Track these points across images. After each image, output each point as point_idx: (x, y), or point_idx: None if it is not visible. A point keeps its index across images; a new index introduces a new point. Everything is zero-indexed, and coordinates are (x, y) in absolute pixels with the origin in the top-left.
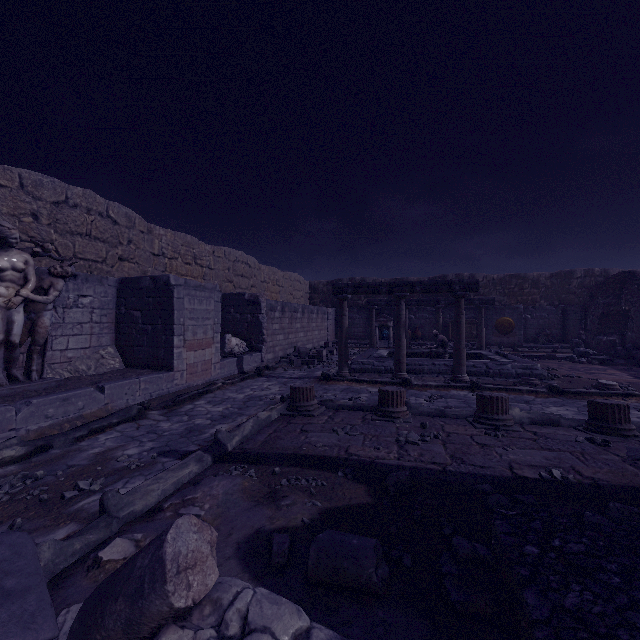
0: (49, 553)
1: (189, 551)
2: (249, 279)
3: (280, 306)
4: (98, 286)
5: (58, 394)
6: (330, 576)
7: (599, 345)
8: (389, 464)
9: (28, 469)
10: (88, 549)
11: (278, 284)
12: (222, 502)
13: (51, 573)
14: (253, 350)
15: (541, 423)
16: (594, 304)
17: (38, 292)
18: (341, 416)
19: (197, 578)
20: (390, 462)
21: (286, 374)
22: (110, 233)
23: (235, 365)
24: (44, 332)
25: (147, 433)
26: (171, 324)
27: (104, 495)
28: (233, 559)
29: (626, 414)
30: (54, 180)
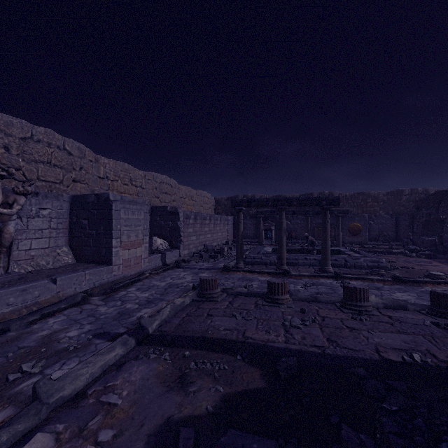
0: None
1: None
2: (171, 195)
3: (193, 215)
4: (55, 201)
5: (18, 286)
6: None
7: (423, 243)
8: (278, 347)
9: None
10: (15, 439)
11: (192, 199)
12: (138, 388)
13: None
14: (173, 248)
15: (392, 307)
16: (419, 214)
17: (4, 206)
18: (238, 302)
19: None
20: (279, 345)
21: (197, 266)
22: (66, 161)
23: (160, 259)
24: (9, 237)
25: (87, 316)
26: (110, 230)
27: (36, 384)
28: None
29: None
30: (22, 121)
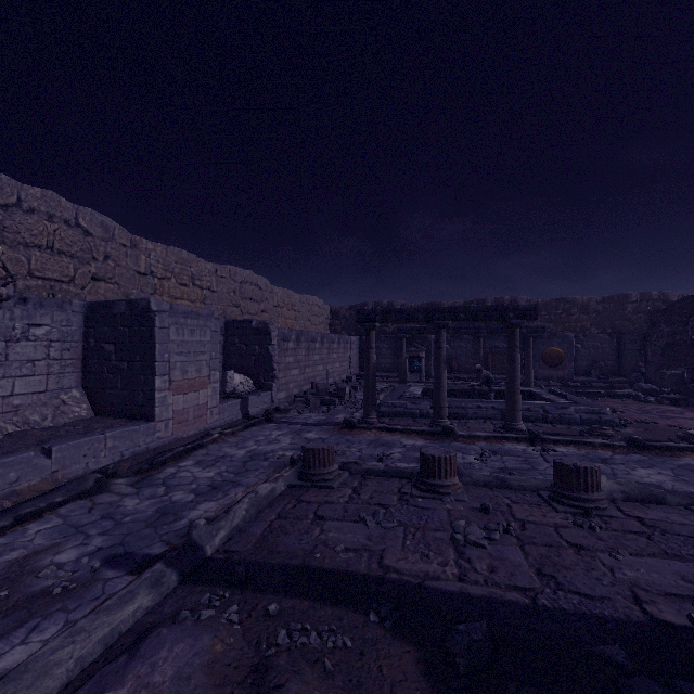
0: None
1: None
2: (259, 303)
3: (295, 335)
4: (58, 312)
5: None
6: None
7: (663, 380)
8: (447, 591)
9: None
10: None
11: (294, 309)
12: None
13: None
14: (262, 388)
15: (640, 500)
16: (656, 332)
17: None
18: (370, 489)
19: None
20: (448, 587)
21: (301, 418)
22: (80, 246)
23: (238, 408)
24: None
25: (101, 519)
26: (152, 361)
27: None
28: None
29: None
30: (0, 176)
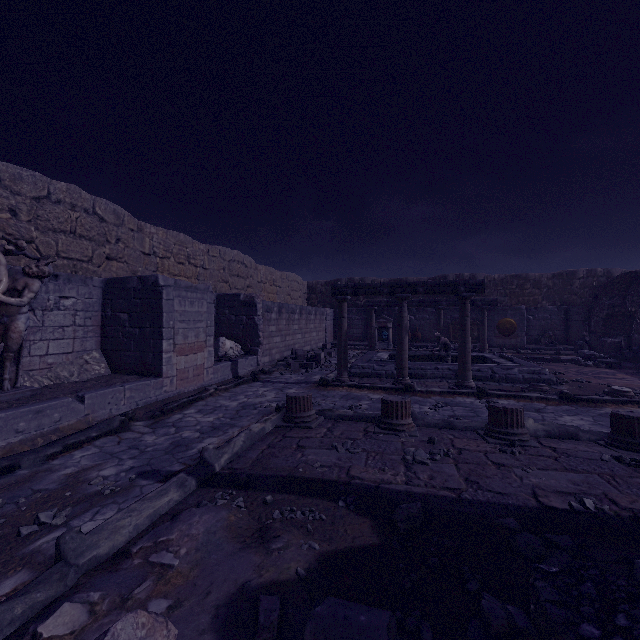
0: None
1: None
2: (245, 279)
3: (277, 307)
4: (82, 287)
5: (31, 406)
6: None
7: (604, 347)
8: (396, 490)
9: None
10: (33, 613)
11: (275, 284)
12: (202, 544)
13: None
14: (249, 353)
15: (558, 436)
16: (598, 305)
17: (11, 294)
18: (341, 428)
19: None
20: (397, 487)
21: (283, 378)
22: (97, 231)
23: (229, 369)
24: (18, 337)
25: (128, 448)
26: (160, 327)
27: (60, 538)
28: (209, 633)
29: None
30: (35, 174)
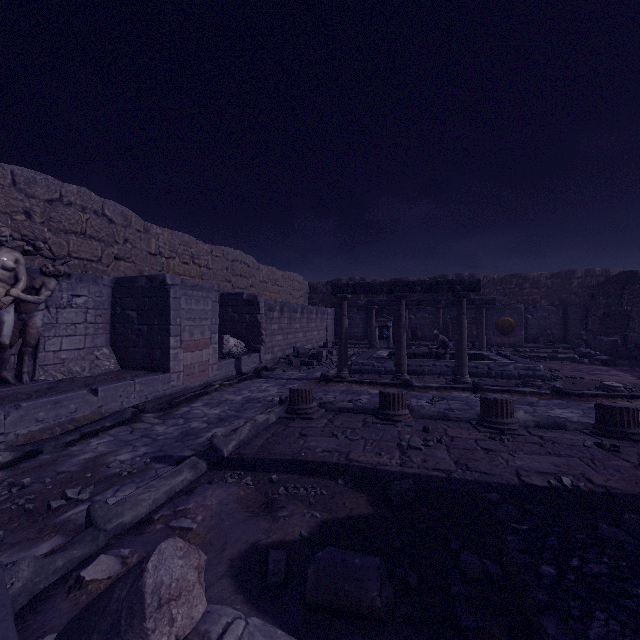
0: (28, 572)
1: (173, 580)
2: (248, 279)
3: (279, 306)
4: (93, 286)
5: (49, 397)
6: (330, 600)
7: (600, 345)
8: (391, 471)
9: (15, 476)
10: (71, 566)
11: (277, 284)
12: (216, 513)
13: (30, 594)
14: (251, 351)
15: (546, 426)
16: (595, 304)
17: (29, 292)
18: (341, 419)
19: (182, 611)
20: (392, 469)
21: (285, 375)
22: (106, 232)
23: (233, 366)
24: (35, 333)
25: (141, 437)
26: (167, 324)
27: (91, 506)
28: (226, 578)
29: (635, 418)
30: (48, 177)
